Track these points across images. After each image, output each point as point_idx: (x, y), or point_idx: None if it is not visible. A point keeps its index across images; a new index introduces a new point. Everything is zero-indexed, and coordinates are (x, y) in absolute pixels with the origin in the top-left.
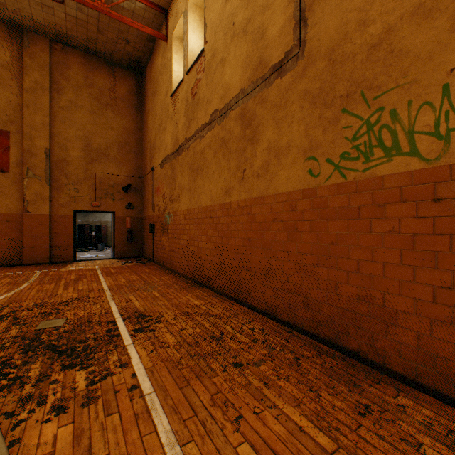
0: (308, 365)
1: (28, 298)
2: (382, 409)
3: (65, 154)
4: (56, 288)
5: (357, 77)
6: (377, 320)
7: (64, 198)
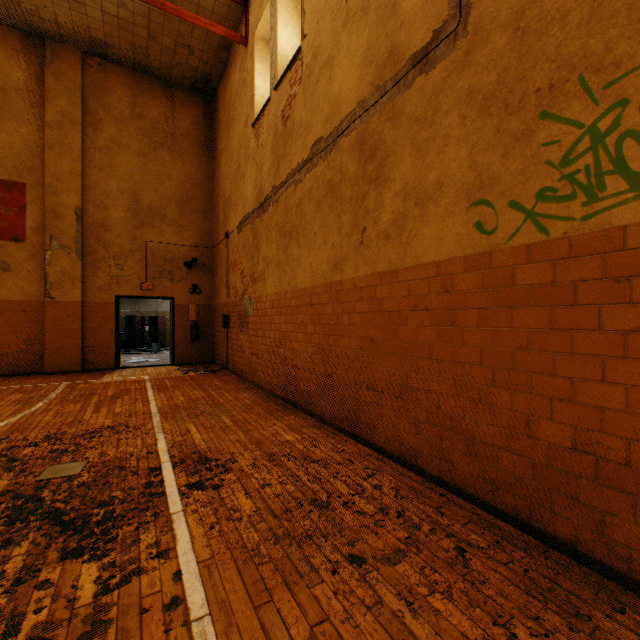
0: (482, 565)
1: (38, 425)
2: None
3: (104, 215)
4: (83, 411)
5: (572, 51)
6: (612, 490)
7: (102, 278)
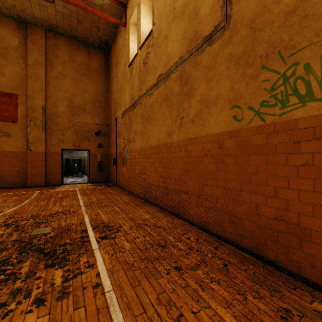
0: (234, 271)
1: (27, 211)
2: (301, 313)
3: (56, 109)
4: (47, 204)
5: (275, 39)
6: (292, 237)
7: (55, 140)
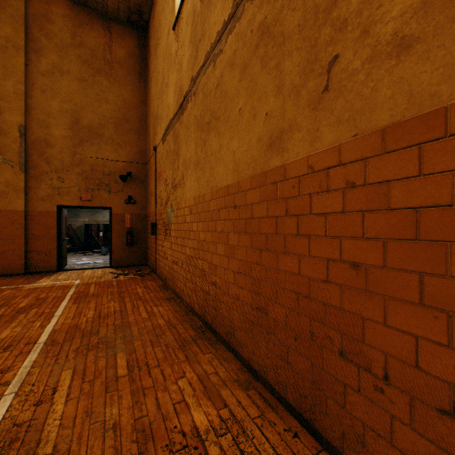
0: None
1: None
2: None
3: (46, 133)
4: None
5: None
6: None
7: (44, 190)
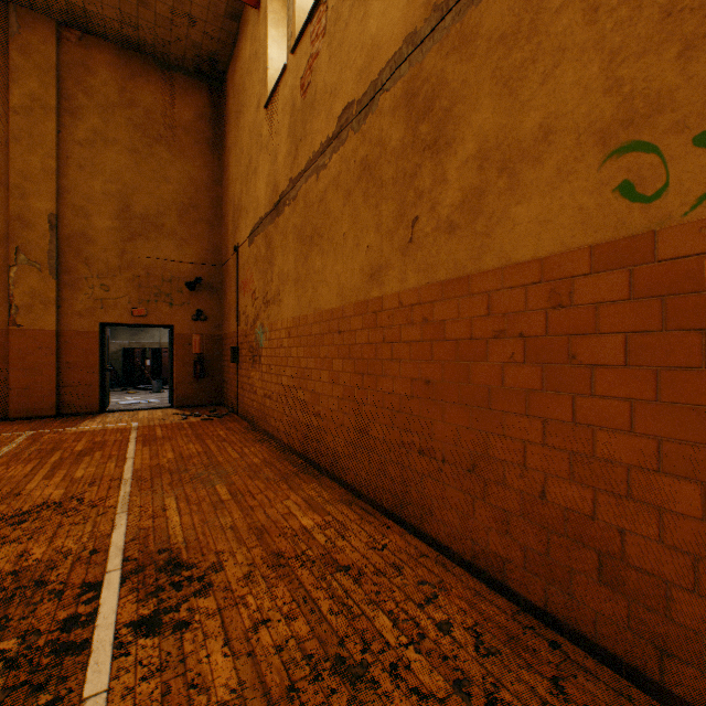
0: None
1: None
2: None
3: (85, 224)
4: (30, 475)
5: None
6: None
7: (83, 302)
